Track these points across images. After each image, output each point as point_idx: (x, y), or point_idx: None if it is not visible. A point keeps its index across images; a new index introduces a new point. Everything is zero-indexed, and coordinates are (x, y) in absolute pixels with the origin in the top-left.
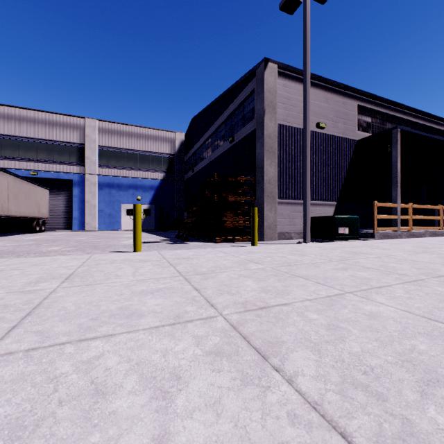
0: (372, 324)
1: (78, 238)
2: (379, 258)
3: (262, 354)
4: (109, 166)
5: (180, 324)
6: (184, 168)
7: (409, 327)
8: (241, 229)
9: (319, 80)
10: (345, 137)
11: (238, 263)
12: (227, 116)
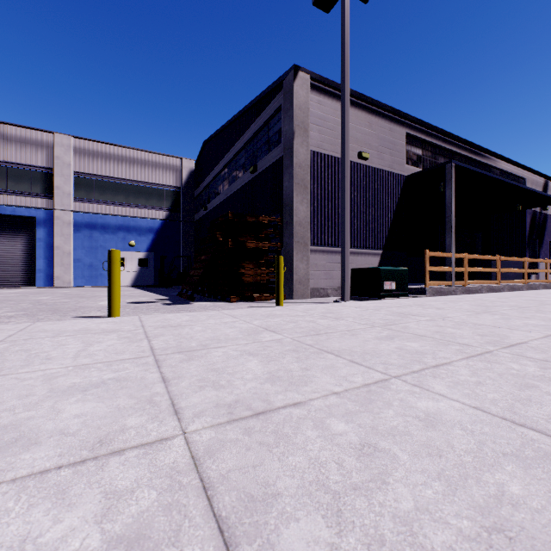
0: (430, 439)
1: (37, 297)
2: (433, 321)
3: (227, 535)
4: (90, 200)
5: (95, 461)
6: (195, 206)
7: (487, 442)
8: (263, 285)
9: (361, 99)
10: (392, 172)
11: (248, 333)
12: (248, 139)
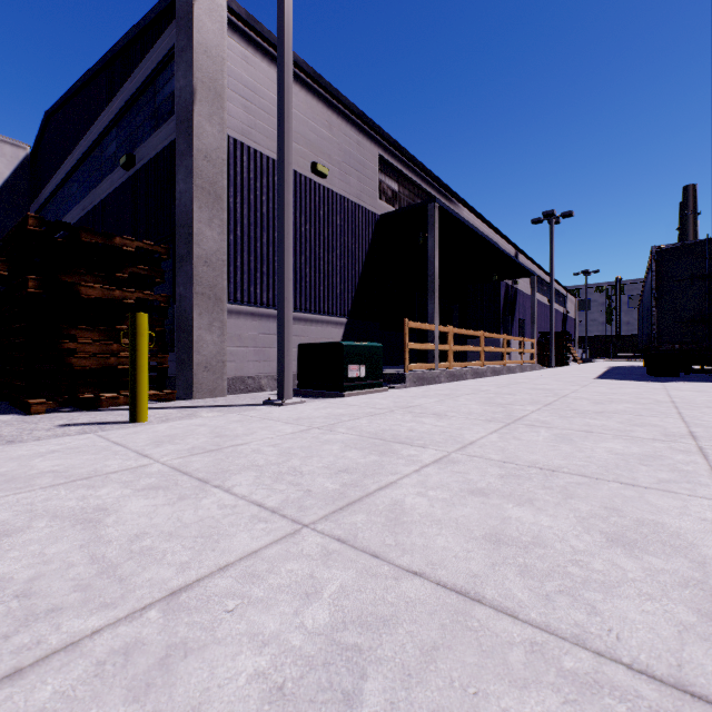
0: None
1: None
2: (451, 465)
3: None
4: None
5: None
6: None
7: None
8: (126, 374)
9: (317, 82)
10: (360, 205)
11: None
12: (119, 107)
